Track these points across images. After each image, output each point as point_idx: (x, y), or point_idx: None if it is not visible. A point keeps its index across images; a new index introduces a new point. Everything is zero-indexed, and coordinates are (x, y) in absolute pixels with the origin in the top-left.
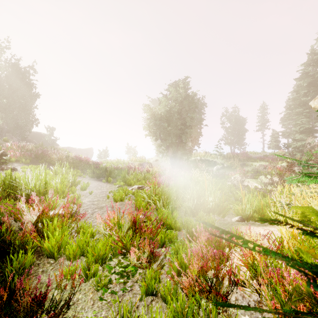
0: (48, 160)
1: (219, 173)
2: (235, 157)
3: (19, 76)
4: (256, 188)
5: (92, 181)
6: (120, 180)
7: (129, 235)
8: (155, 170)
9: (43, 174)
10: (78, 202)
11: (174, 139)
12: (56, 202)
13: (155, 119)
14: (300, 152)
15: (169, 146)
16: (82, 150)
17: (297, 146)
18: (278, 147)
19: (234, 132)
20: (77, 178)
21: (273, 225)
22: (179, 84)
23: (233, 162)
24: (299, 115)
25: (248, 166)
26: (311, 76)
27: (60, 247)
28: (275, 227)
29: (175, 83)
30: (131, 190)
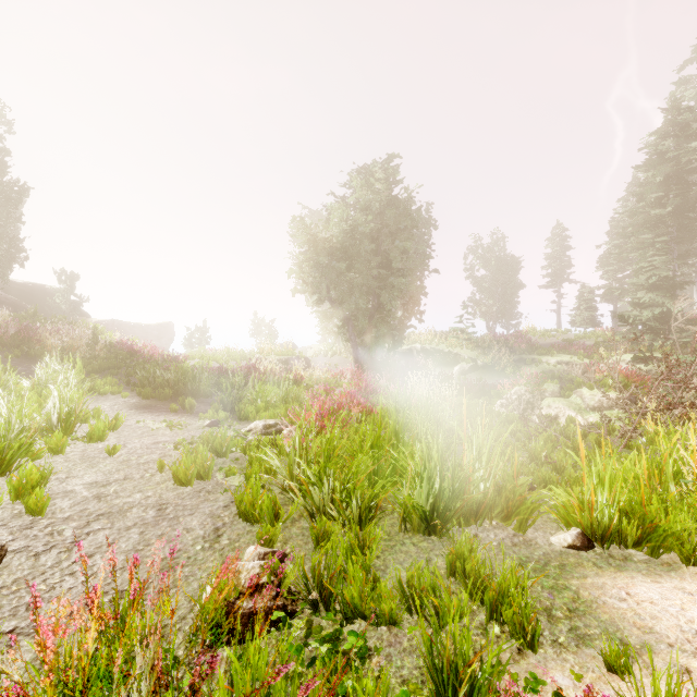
0: (34, 351)
1: (471, 383)
2: (502, 344)
3: None
4: (579, 424)
5: (144, 407)
6: (218, 406)
7: None
8: (316, 376)
9: None
10: (33, 500)
11: (362, 302)
12: None
13: (318, 251)
14: (649, 332)
15: (350, 318)
16: (146, 327)
17: (642, 320)
18: (595, 322)
19: (494, 289)
20: (104, 399)
21: (696, 567)
22: (373, 173)
23: (497, 355)
24: (643, 248)
25: (531, 364)
26: (672, 160)
27: None
28: None
29: (365, 170)
30: (246, 433)
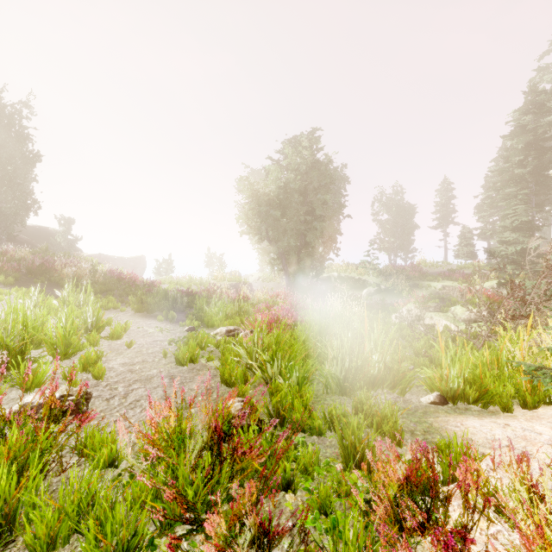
0: (54, 278)
1: (375, 302)
2: (400, 272)
3: (3, 122)
4: (451, 331)
5: (138, 318)
6: (192, 317)
7: (204, 465)
8: (258, 297)
9: (31, 307)
10: (96, 370)
11: (292, 241)
12: (25, 380)
13: (259, 202)
14: (513, 264)
15: (283, 253)
16: (125, 260)
17: (507, 254)
18: (473, 255)
19: (395, 229)
20: (109, 312)
21: (509, 413)
22: (301, 142)
23: (396, 281)
24: (509, 199)
25: (422, 288)
26: (531, 131)
27: (16, 511)
28: (518, 420)
29: (295, 140)
30: (214, 336)
